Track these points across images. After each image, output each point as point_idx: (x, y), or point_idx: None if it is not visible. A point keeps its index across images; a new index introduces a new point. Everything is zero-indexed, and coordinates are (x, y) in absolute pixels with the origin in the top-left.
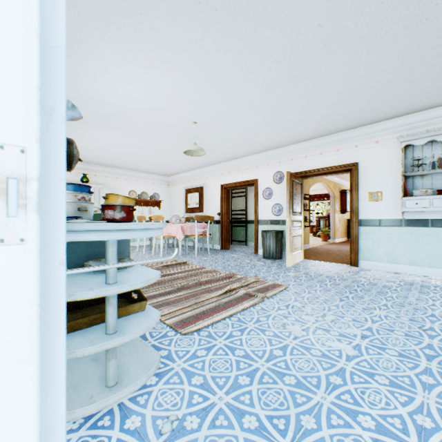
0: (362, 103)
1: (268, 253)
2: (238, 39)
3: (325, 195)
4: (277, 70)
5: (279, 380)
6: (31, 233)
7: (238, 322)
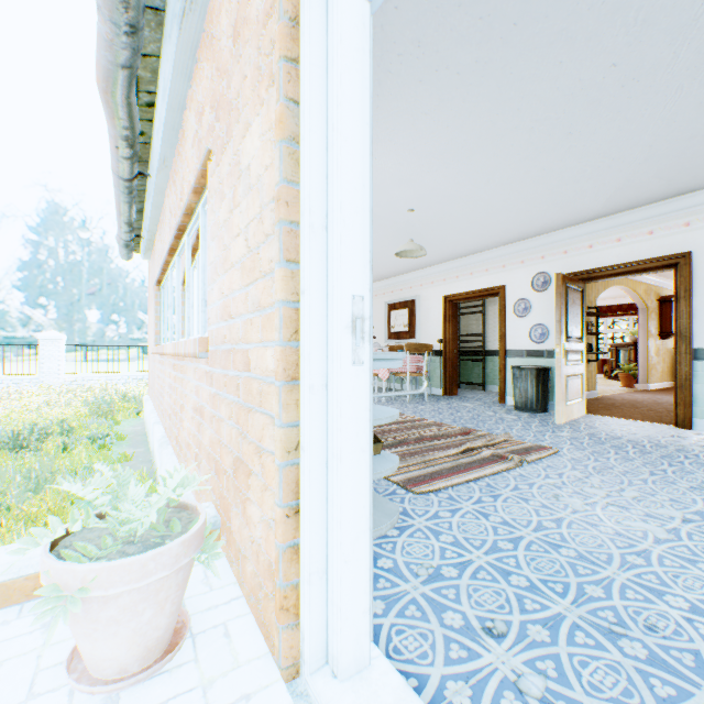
0: (696, 155)
1: (524, 403)
2: (485, 101)
3: (629, 307)
4: (543, 130)
5: (552, 551)
6: (366, 357)
7: (487, 487)
